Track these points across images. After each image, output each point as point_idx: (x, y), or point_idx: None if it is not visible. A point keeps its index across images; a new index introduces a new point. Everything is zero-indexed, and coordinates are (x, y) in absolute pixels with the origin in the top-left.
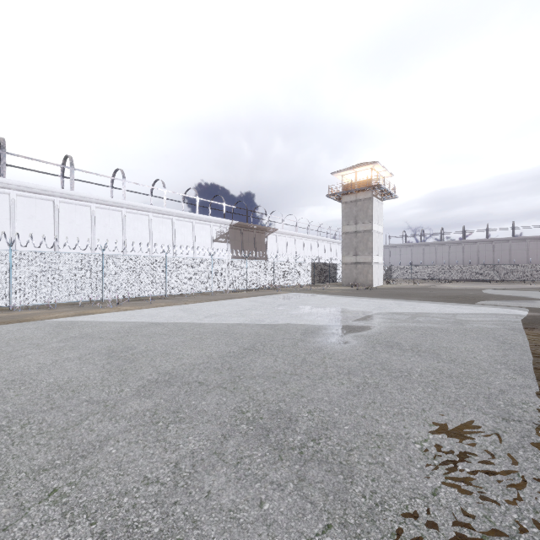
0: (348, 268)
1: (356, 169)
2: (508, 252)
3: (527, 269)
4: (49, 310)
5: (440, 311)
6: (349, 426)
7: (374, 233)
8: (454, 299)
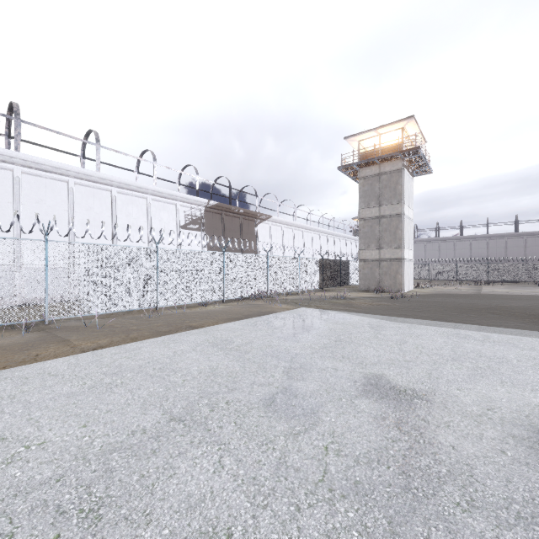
0: (367, 267)
1: (380, 129)
2: None
3: None
4: None
5: None
6: None
7: (405, 218)
8: None
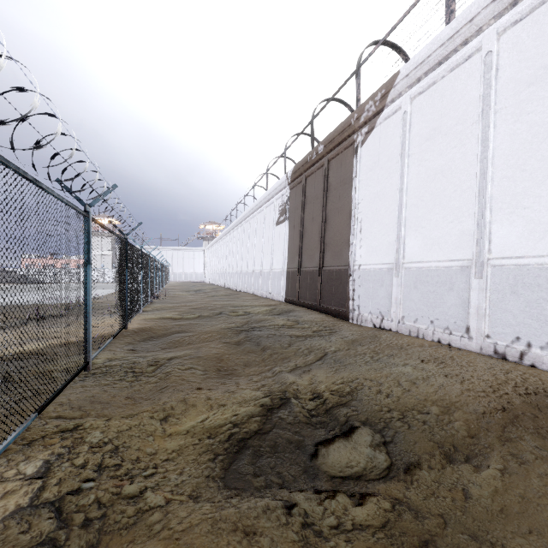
0: None
1: None
2: None
3: None
4: None
5: None
6: None
7: None
8: None
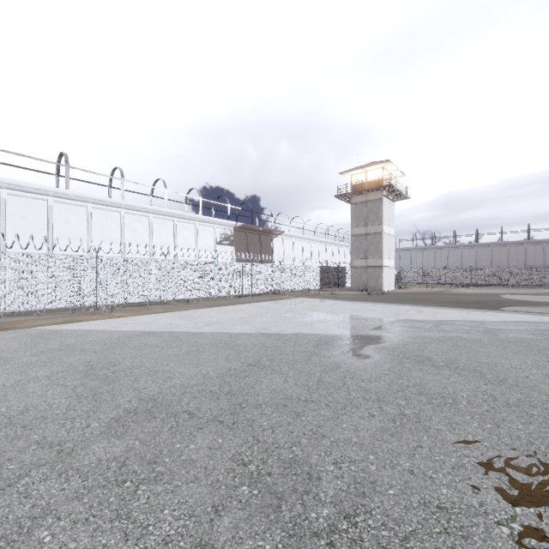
0: (357, 272)
1: (366, 168)
2: (523, 256)
3: (544, 273)
4: (36, 316)
5: (464, 319)
6: (395, 489)
7: (385, 235)
8: (475, 305)
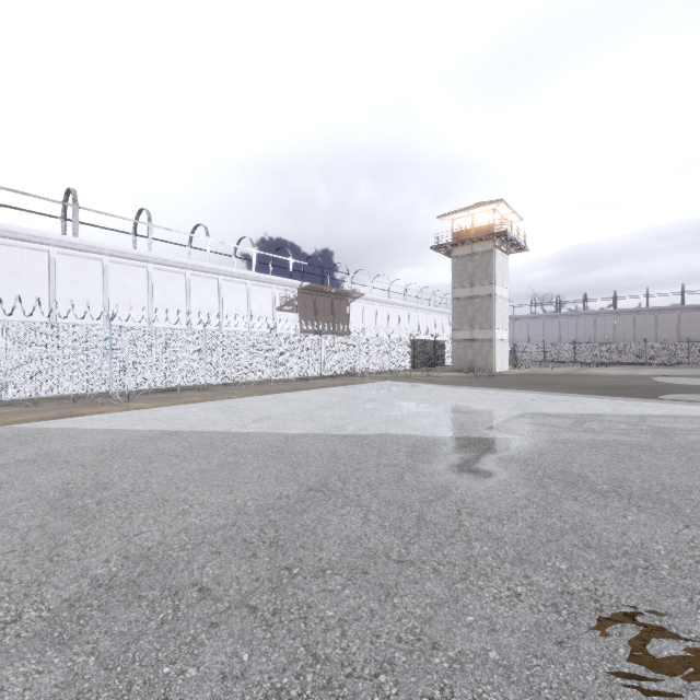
0: (460, 347)
1: (472, 210)
2: (676, 326)
3: None
4: (24, 407)
5: (615, 412)
6: None
7: (497, 298)
8: (623, 392)
